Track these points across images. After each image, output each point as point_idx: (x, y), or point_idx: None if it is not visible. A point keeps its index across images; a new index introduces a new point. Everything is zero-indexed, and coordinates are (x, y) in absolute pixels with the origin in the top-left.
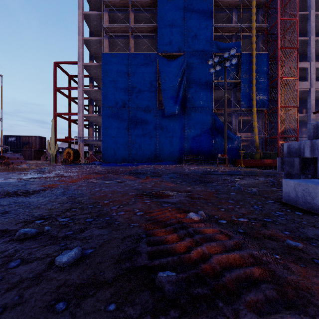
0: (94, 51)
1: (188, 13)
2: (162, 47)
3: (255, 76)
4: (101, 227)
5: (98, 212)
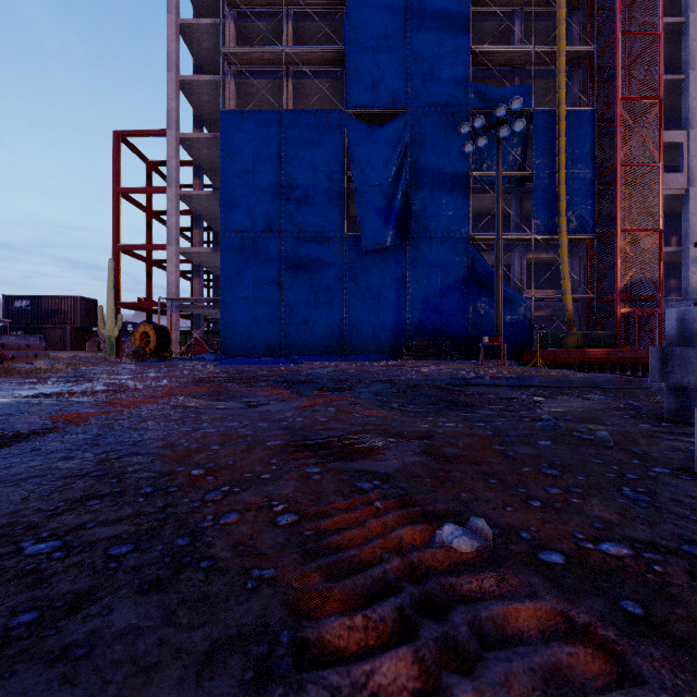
0: (204, 107)
1: (413, 20)
2: (356, 97)
3: (565, 161)
4: (147, 587)
5: (163, 512)
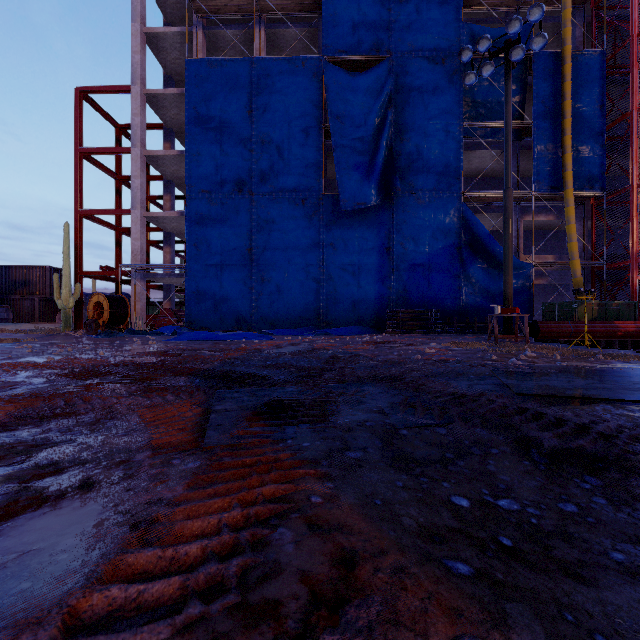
0: (174, 65)
1: None
2: (335, 42)
3: (571, 108)
4: None
5: None
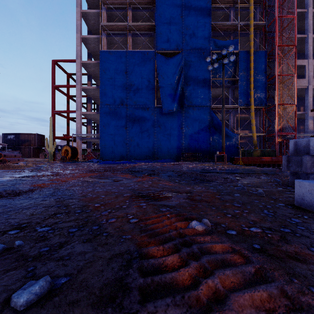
0: (92, 49)
1: (185, 10)
2: (160, 45)
3: (253, 73)
4: (85, 240)
5: (86, 218)
